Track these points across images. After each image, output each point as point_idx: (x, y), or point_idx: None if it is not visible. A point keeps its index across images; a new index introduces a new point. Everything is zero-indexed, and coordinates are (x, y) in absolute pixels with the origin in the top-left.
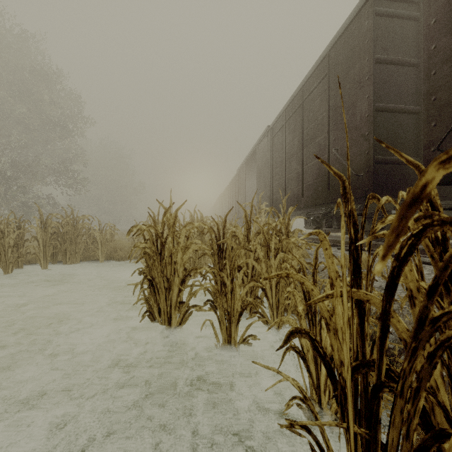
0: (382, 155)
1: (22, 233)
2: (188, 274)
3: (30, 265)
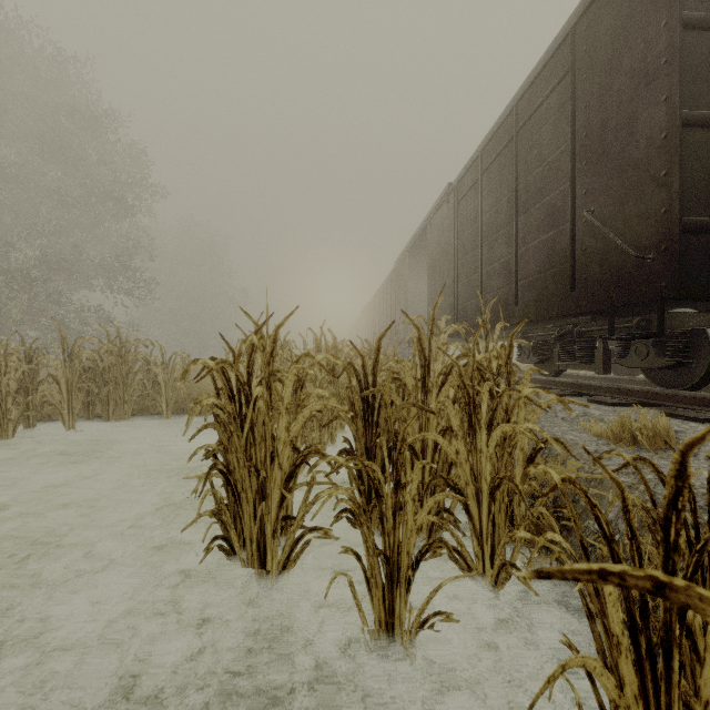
0: (697, 216)
1: (34, 369)
2: (300, 462)
3: (50, 421)
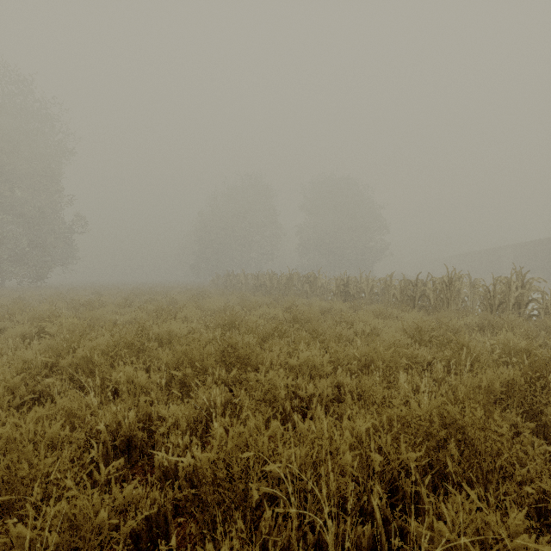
0: None
1: None
2: None
3: None
